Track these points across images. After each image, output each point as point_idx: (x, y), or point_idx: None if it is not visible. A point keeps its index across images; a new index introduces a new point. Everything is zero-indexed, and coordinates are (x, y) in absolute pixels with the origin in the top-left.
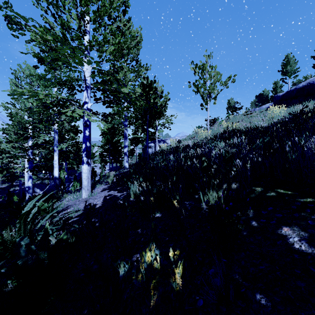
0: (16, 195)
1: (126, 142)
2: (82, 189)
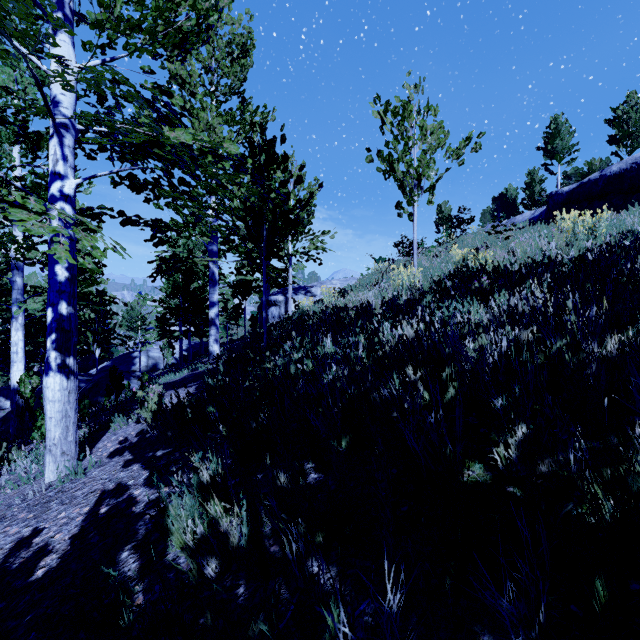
0: None
1: (214, 294)
2: (46, 453)
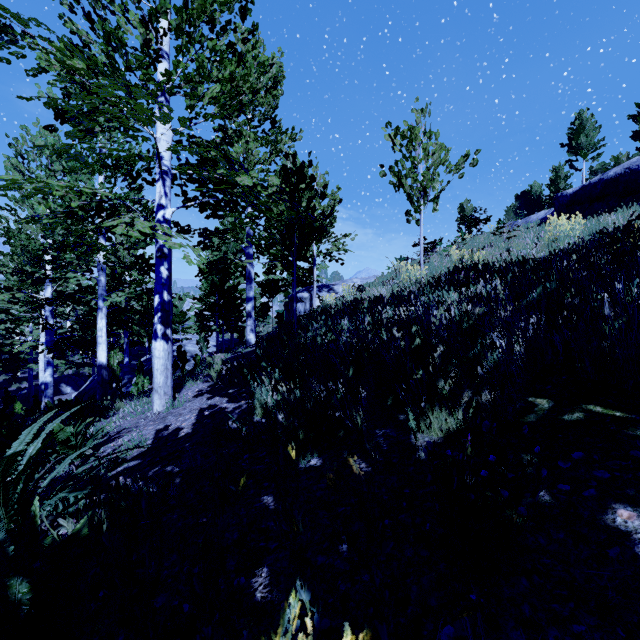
0: (23, 400)
1: (250, 290)
2: (154, 393)
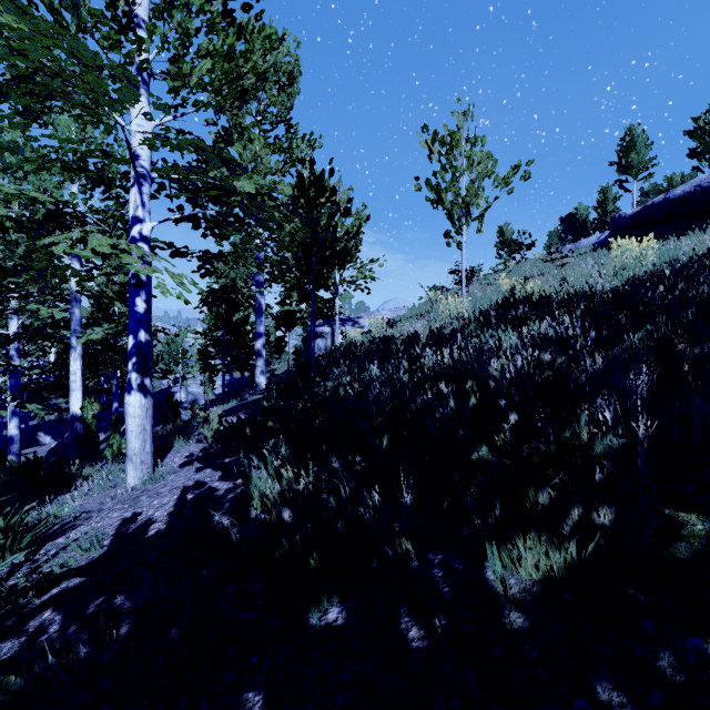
0: None
1: (260, 325)
2: (128, 462)
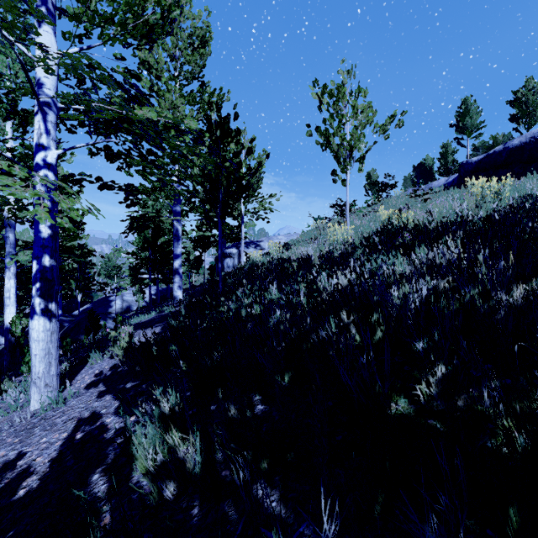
0: None
1: (177, 247)
2: (31, 385)
